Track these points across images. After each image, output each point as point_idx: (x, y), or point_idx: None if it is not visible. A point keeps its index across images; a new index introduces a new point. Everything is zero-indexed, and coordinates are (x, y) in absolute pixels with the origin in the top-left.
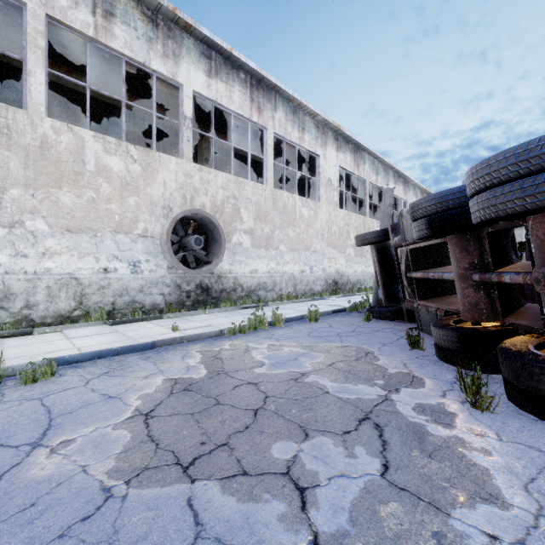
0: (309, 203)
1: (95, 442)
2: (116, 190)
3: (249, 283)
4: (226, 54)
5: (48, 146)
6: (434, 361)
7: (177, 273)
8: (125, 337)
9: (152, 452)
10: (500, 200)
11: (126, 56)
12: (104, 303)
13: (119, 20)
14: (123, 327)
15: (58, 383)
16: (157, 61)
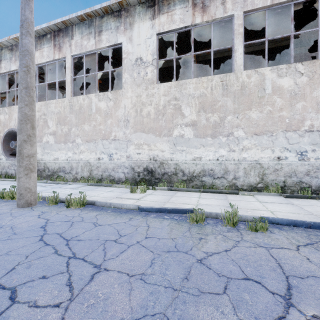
0: None
1: None
2: (286, 101)
3: None
4: None
5: (244, 87)
6: None
7: None
8: (304, 211)
9: None
10: None
11: (294, 0)
12: (277, 181)
13: None
14: (295, 201)
15: (272, 239)
16: None
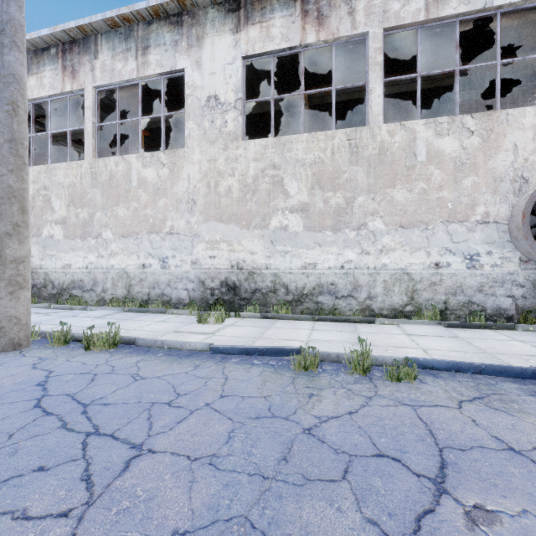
0: None
1: None
2: (448, 174)
3: None
4: None
5: (384, 150)
6: None
7: (535, 269)
8: (474, 348)
9: None
10: None
11: (460, 15)
12: (435, 301)
13: None
14: (462, 332)
15: (423, 392)
16: None
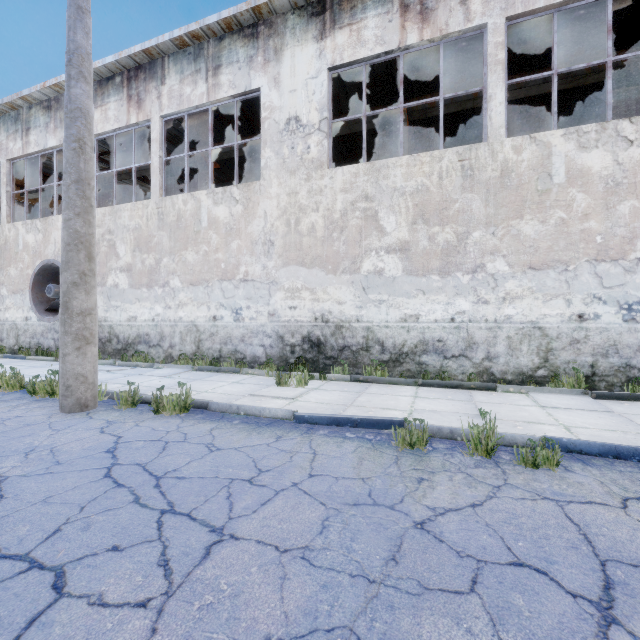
0: None
1: None
2: (596, 199)
3: None
4: None
5: (508, 171)
6: None
7: None
8: (637, 427)
9: None
10: None
11: None
12: (577, 364)
13: None
14: (617, 405)
15: (570, 483)
16: None
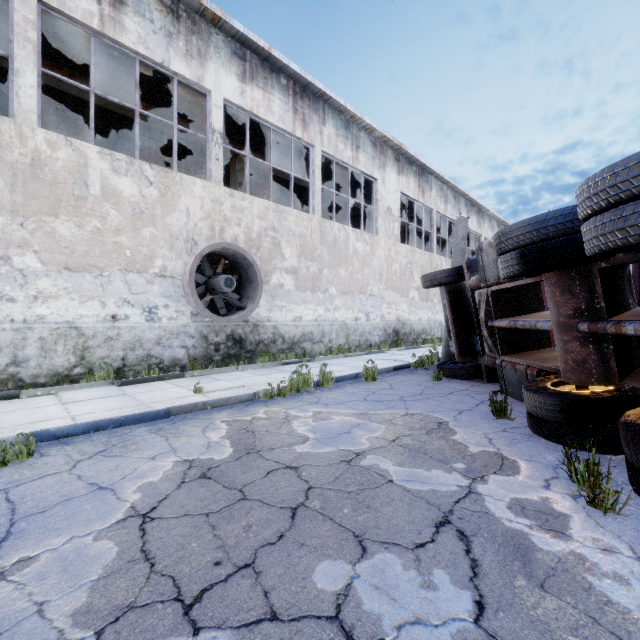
0: (365, 236)
1: (66, 561)
2: (127, 219)
3: (292, 333)
4: (264, 55)
5: (42, 163)
6: (528, 435)
7: (203, 321)
8: (135, 402)
9: (144, 579)
10: (630, 222)
11: (140, 54)
12: (112, 358)
13: (131, 9)
14: (134, 388)
15: (35, 467)
16: (179, 61)
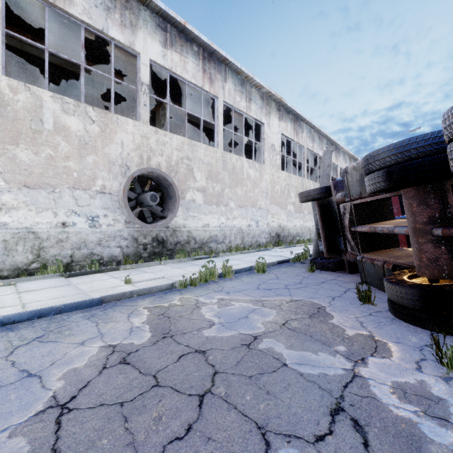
0: (255, 165)
1: None
2: (74, 148)
3: (202, 236)
4: (181, 28)
5: (5, 103)
6: (390, 319)
7: (134, 227)
8: (76, 291)
9: None
10: None
11: (84, 23)
12: (62, 256)
13: None
14: (78, 279)
15: None
16: (115, 29)
